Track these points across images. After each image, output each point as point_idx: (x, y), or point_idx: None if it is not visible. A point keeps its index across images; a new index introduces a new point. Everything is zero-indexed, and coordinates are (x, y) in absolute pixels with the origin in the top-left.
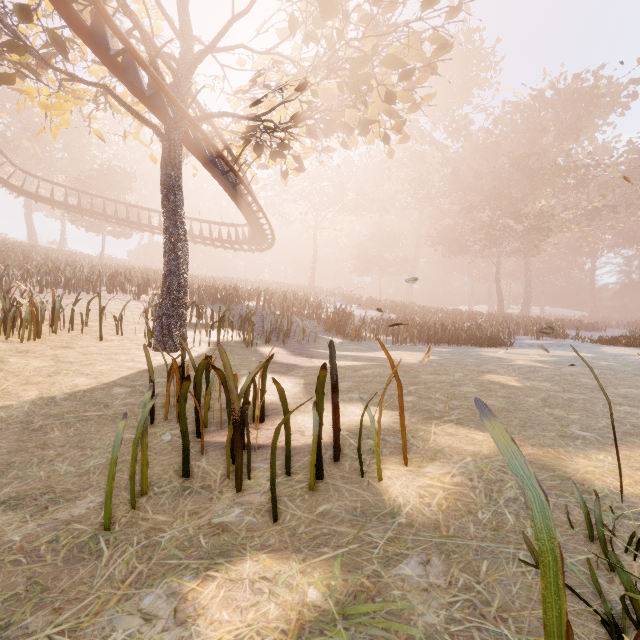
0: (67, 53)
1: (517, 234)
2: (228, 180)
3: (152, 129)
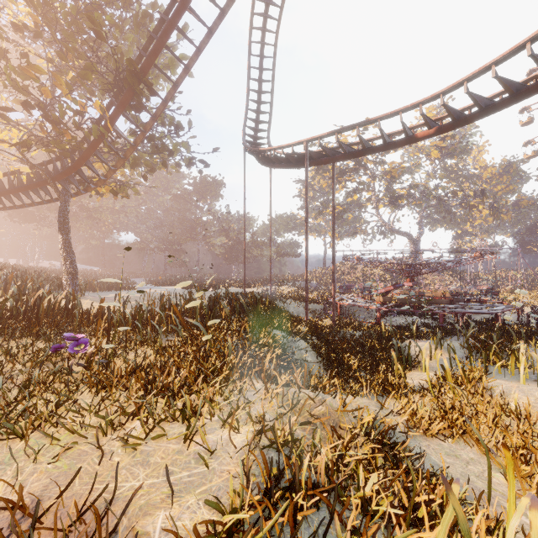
0: (26, 147)
1: (80, 218)
2: (33, 201)
3: (58, 194)
